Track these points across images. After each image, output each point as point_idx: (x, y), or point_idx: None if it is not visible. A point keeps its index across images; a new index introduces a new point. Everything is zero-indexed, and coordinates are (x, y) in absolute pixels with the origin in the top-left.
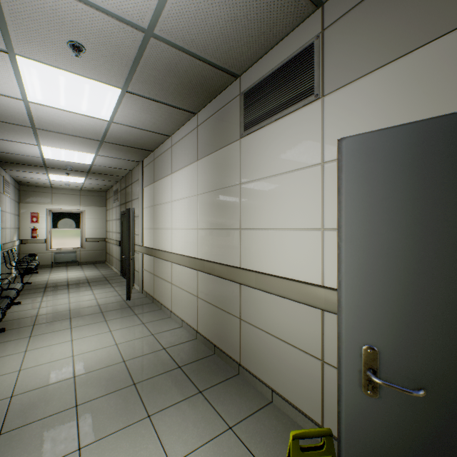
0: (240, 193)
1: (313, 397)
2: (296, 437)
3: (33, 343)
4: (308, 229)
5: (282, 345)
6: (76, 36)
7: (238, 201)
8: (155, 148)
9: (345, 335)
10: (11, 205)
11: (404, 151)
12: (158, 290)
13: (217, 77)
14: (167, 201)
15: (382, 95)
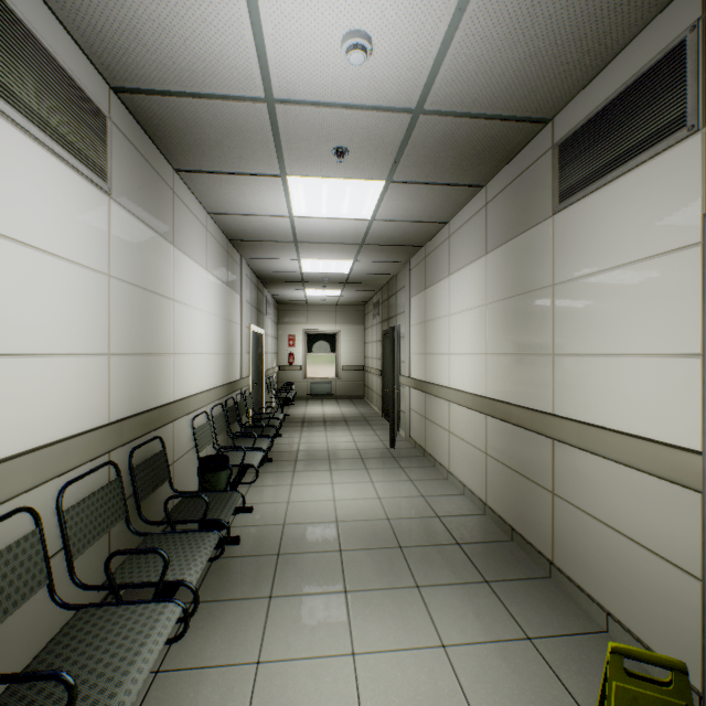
0: (552, 300)
1: (683, 640)
2: (617, 651)
3: (297, 478)
4: (674, 355)
5: (625, 545)
6: (340, 141)
7: (549, 312)
8: (426, 242)
9: None
10: (271, 327)
11: None
12: (431, 439)
13: (513, 132)
14: (442, 315)
15: None
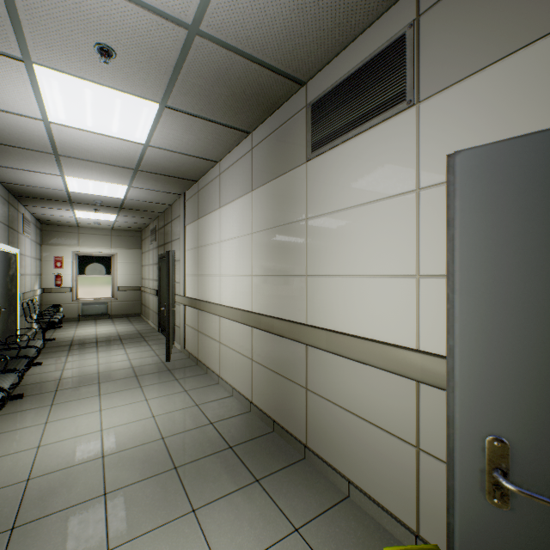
0: (306, 231)
1: (404, 494)
2: None
3: (55, 412)
4: (397, 276)
5: (362, 425)
6: (104, 36)
7: (304, 241)
8: (199, 178)
9: (459, 421)
10: (31, 247)
11: (549, 167)
12: (204, 350)
13: (277, 85)
14: (214, 242)
15: (503, 96)
